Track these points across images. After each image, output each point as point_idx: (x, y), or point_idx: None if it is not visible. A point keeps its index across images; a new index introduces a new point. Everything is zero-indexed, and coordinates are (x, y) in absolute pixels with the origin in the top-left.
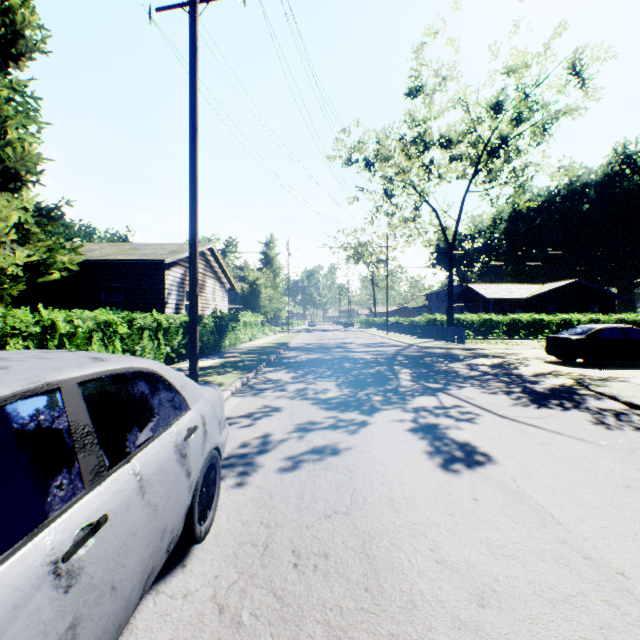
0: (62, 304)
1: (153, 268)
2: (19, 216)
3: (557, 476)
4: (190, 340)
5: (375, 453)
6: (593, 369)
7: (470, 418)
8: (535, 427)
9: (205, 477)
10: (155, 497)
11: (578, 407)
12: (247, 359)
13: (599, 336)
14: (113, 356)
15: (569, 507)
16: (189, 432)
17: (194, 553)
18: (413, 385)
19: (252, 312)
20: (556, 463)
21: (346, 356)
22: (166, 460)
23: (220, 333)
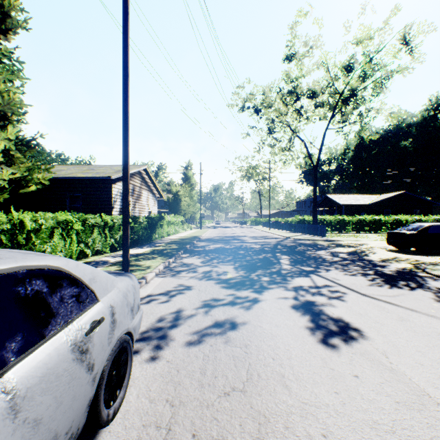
0: (38, 208)
1: (103, 183)
2: (6, 145)
3: (422, 352)
4: (123, 235)
5: (266, 328)
6: (424, 256)
7: (339, 296)
8: (392, 304)
9: (114, 362)
10: (37, 410)
11: (421, 287)
12: (170, 248)
13: (427, 231)
14: (11, 254)
15: None
16: (92, 326)
17: (101, 437)
18: (291, 268)
19: (175, 214)
20: (418, 339)
21: (241, 246)
22: (57, 363)
23: (151, 229)
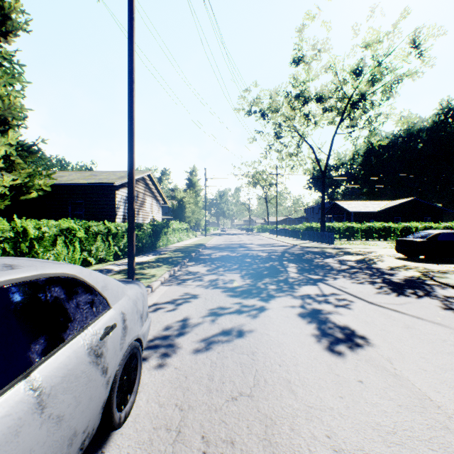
0: (40, 215)
1: (106, 189)
2: (6, 150)
3: (426, 358)
4: (128, 243)
5: (272, 335)
6: (433, 264)
7: (346, 304)
8: (399, 312)
9: (125, 367)
10: (59, 407)
11: (429, 295)
12: (175, 256)
13: (437, 239)
14: (30, 262)
15: (443, 390)
16: (106, 331)
17: (113, 439)
18: (299, 276)
19: (179, 221)
20: (422, 346)
21: (247, 253)
22: (76, 365)
23: (155, 236)
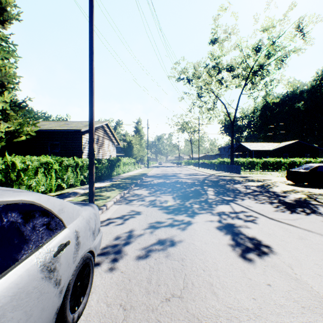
0: (28, 153)
1: (75, 134)
2: (3, 106)
3: (319, 265)
4: (89, 173)
5: (197, 245)
6: (314, 188)
7: (252, 220)
8: (293, 226)
9: (78, 275)
10: None
11: (314, 212)
12: (125, 182)
13: (317, 170)
14: None
15: None
16: (59, 249)
17: None
18: (216, 198)
19: (129, 157)
20: (315, 254)
21: (178, 181)
22: (28, 282)
23: (111, 168)
